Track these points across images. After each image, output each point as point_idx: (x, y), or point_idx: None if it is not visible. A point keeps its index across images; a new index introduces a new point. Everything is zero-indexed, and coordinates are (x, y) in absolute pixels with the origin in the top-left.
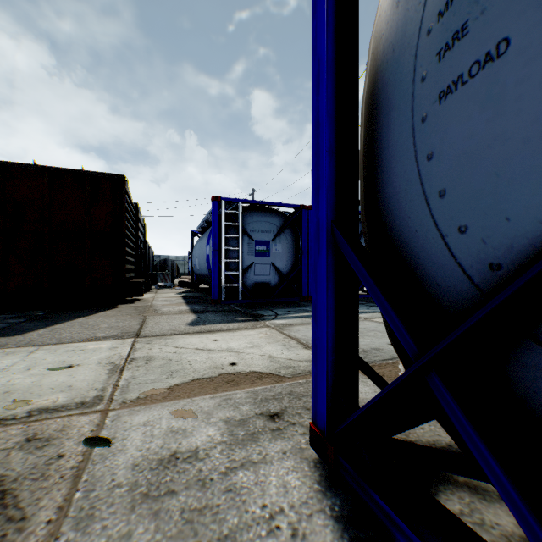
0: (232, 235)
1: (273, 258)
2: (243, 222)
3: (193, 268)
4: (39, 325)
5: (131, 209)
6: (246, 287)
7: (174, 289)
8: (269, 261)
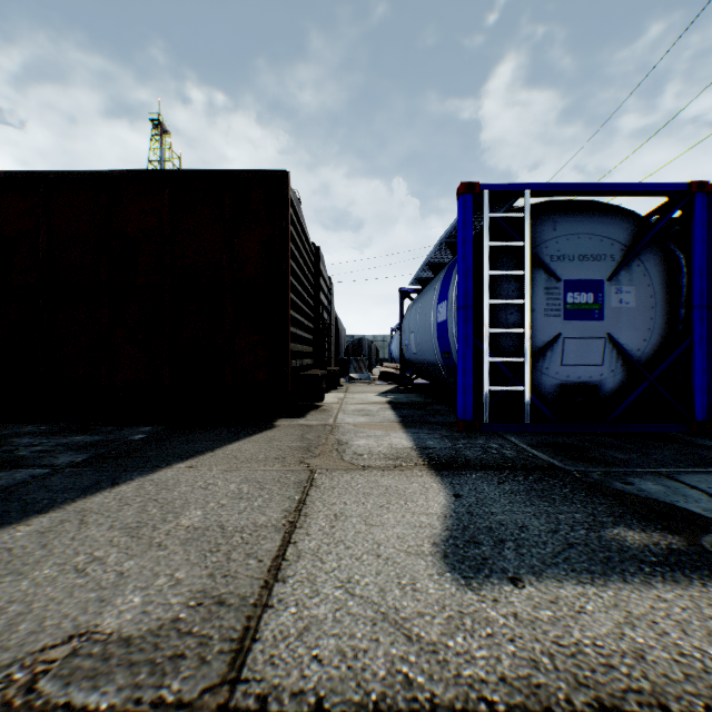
0: (507, 271)
1: (612, 323)
2: (531, 239)
3: (403, 351)
4: (71, 488)
5: (305, 249)
6: (539, 393)
7: (372, 384)
8: (601, 330)
